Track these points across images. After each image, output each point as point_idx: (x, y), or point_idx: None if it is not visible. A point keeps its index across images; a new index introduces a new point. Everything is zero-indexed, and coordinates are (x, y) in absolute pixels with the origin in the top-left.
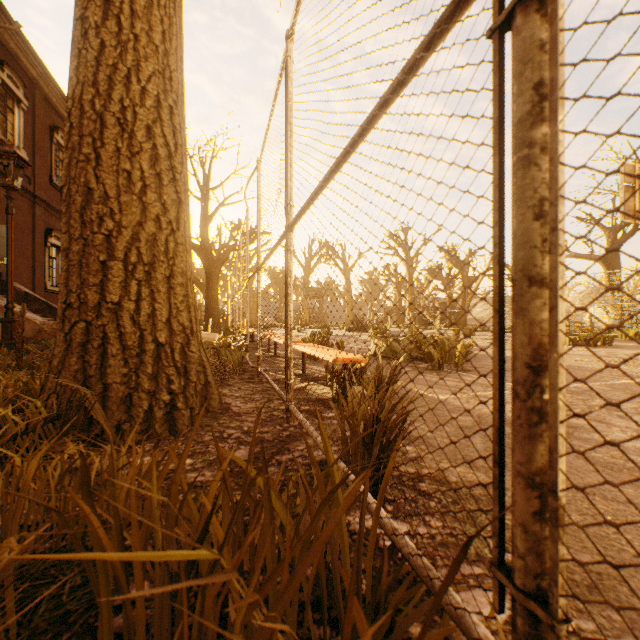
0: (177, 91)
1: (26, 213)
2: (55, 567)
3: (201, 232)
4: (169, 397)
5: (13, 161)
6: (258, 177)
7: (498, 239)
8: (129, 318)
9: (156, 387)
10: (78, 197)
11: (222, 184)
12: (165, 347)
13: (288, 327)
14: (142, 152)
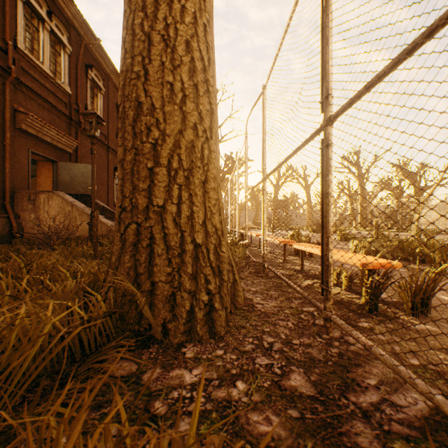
0: (209, 11)
1: (104, 158)
2: None
3: None
4: (207, 297)
5: (94, 119)
6: (263, 101)
7: None
8: (171, 220)
9: (195, 287)
10: (130, 112)
11: (221, 126)
12: (201, 248)
13: (328, 229)
14: (182, 65)
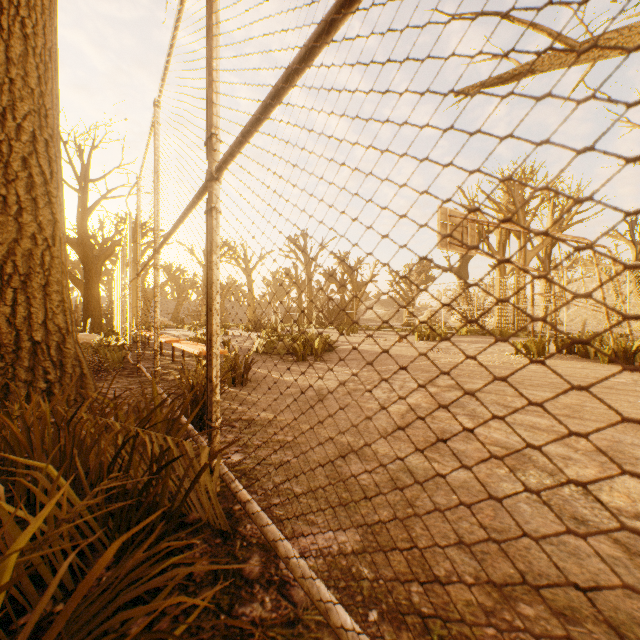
0: (53, 126)
1: None
2: None
3: (78, 225)
4: (46, 385)
5: None
6: (138, 193)
7: (207, 293)
8: (5, 320)
9: (33, 377)
10: None
11: (104, 177)
12: (42, 345)
13: (155, 327)
14: (18, 180)
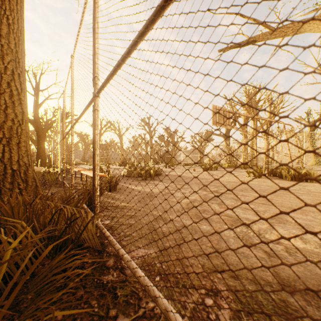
0: (22, 67)
1: None
2: None
3: (34, 112)
4: (19, 190)
5: None
6: (64, 98)
7: (93, 147)
8: None
9: (13, 187)
10: None
11: (47, 89)
12: (17, 171)
13: (72, 163)
14: (5, 93)
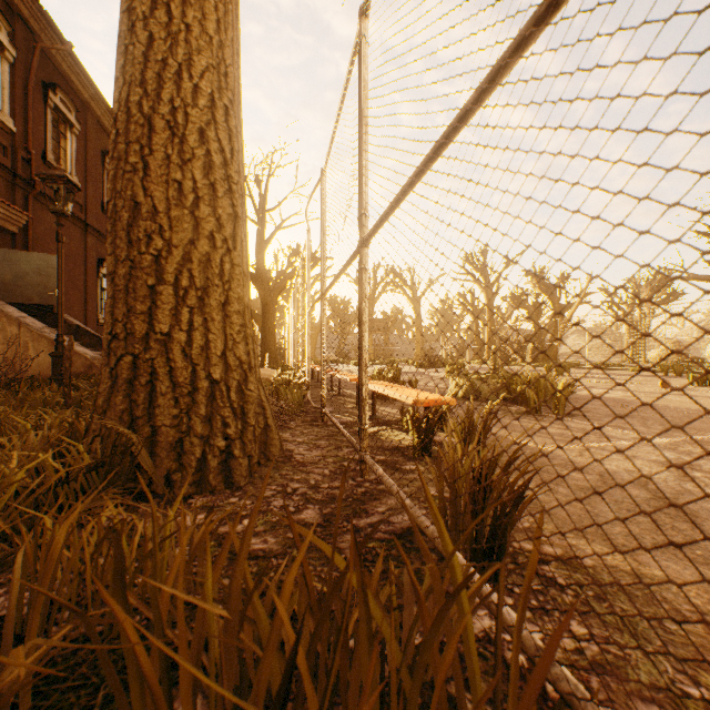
0: (233, 89)
1: (78, 243)
2: (88, 663)
3: (257, 258)
4: (224, 443)
5: (63, 185)
6: (322, 190)
7: None
8: (180, 351)
9: (210, 431)
10: (124, 213)
11: (279, 205)
12: (220, 385)
13: (362, 362)
14: (194, 159)
